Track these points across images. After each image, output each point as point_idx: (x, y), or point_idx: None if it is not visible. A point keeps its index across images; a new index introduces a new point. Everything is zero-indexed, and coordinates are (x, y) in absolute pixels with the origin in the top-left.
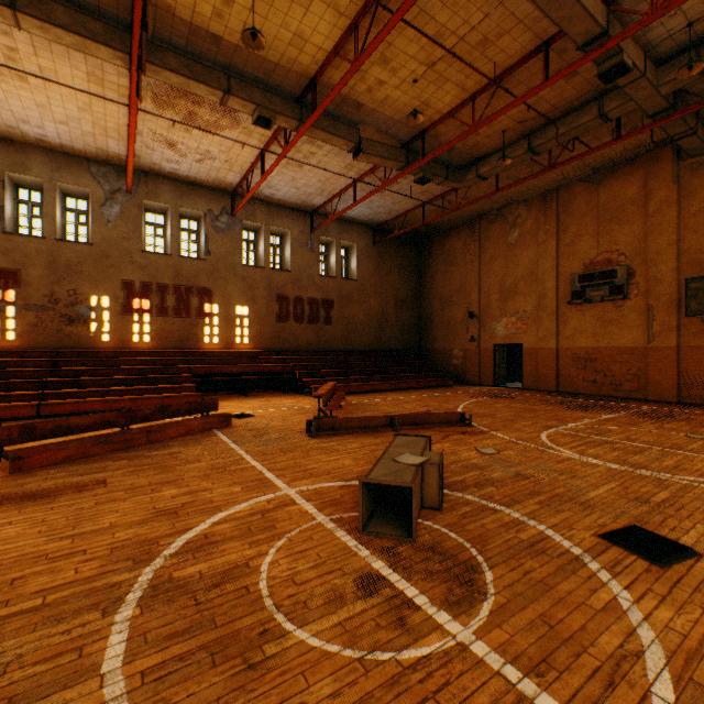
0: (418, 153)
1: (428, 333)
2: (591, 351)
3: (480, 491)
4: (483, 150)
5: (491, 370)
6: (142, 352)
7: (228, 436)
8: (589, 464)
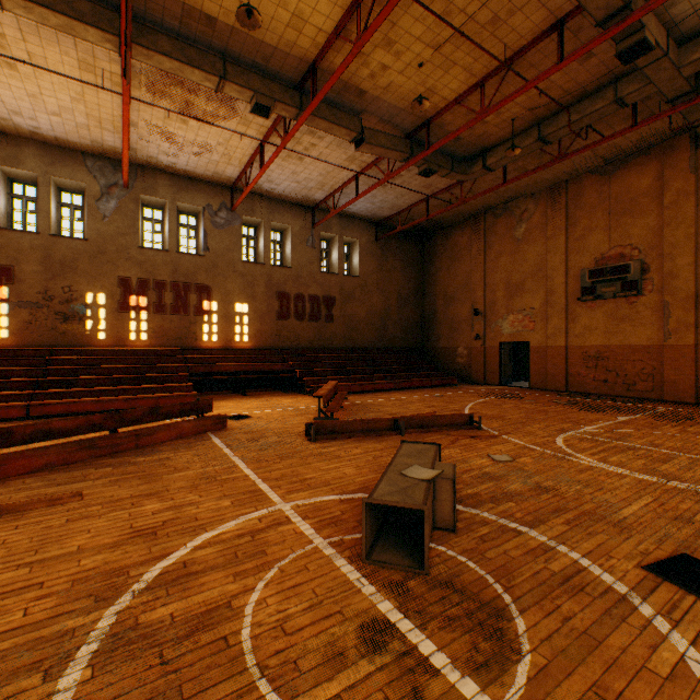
0: (422, 144)
1: (431, 331)
2: (602, 349)
3: (497, 507)
4: (490, 140)
5: (496, 368)
6: (139, 350)
7: (222, 439)
8: (615, 474)
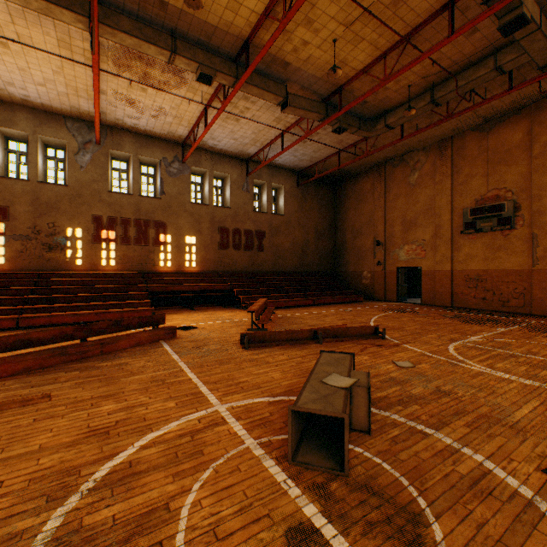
0: (335, 107)
1: (342, 258)
2: (481, 273)
3: (405, 409)
4: (391, 103)
5: (394, 288)
6: (108, 274)
7: (172, 347)
8: (502, 380)
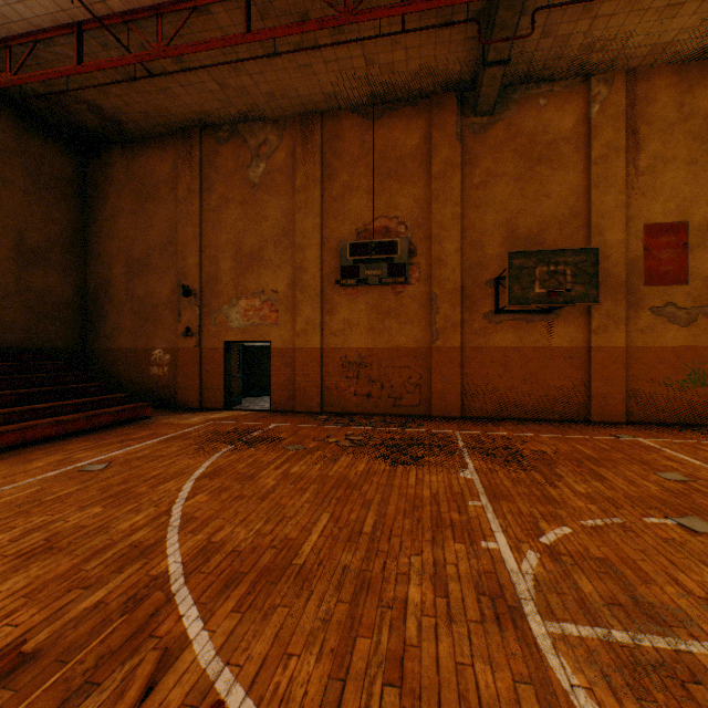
0: None
1: (103, 320)
2: (366, 353)
3: None
4: None
5: (221, 383)
6: None
7: None
8: None
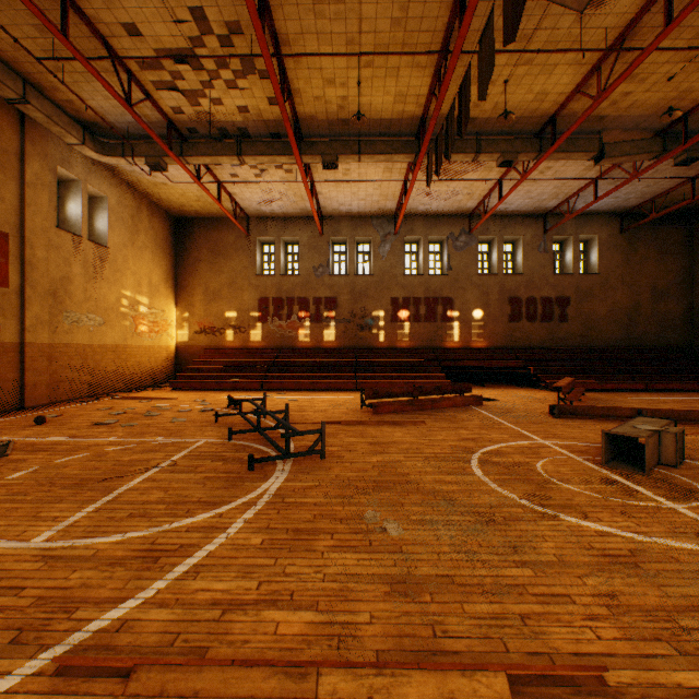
0: (679, 134)
1: None
2: None
3: None
4: None
5: None
6: (404, 349)
7: (483, 410)
8: None
